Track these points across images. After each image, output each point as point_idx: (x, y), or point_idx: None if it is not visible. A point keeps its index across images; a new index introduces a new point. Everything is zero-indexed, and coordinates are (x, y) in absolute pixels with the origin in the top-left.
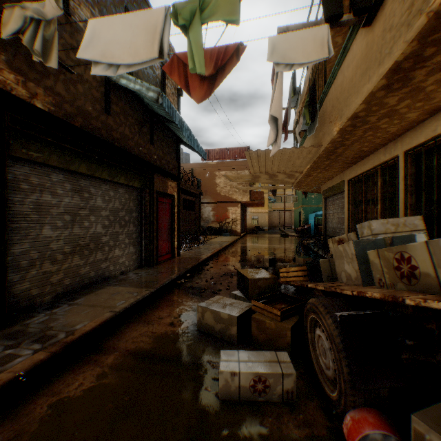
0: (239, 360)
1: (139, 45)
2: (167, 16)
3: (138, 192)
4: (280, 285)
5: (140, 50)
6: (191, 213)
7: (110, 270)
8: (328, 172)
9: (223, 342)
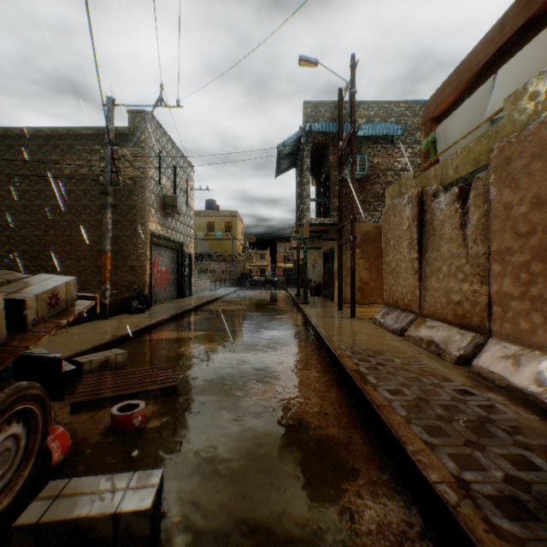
0: (126, 488)
1: None
2: None
3: None
4: None
5: None
6: None
7: None
8: None
9: None
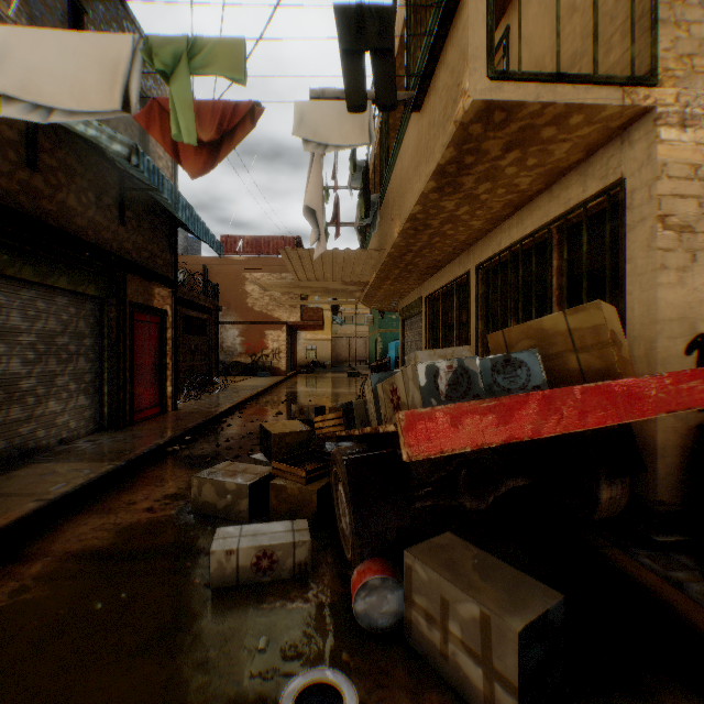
0: (241, 535)
1: (90, 84)
2: (138, 51)
3: (97, 304)
4: (328, 444)
5: (91, 93)
6: (201, 340)
7: (40, 437)
8: (402, 285)
9: (229, 523)
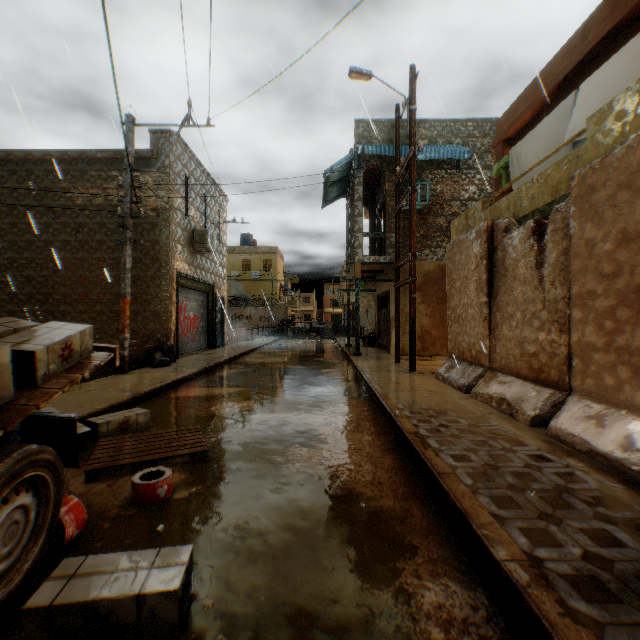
0: (151, 567)
1: None
2: None
3: None
4: None
5: None
6: None
7: None
8: None
9: None
